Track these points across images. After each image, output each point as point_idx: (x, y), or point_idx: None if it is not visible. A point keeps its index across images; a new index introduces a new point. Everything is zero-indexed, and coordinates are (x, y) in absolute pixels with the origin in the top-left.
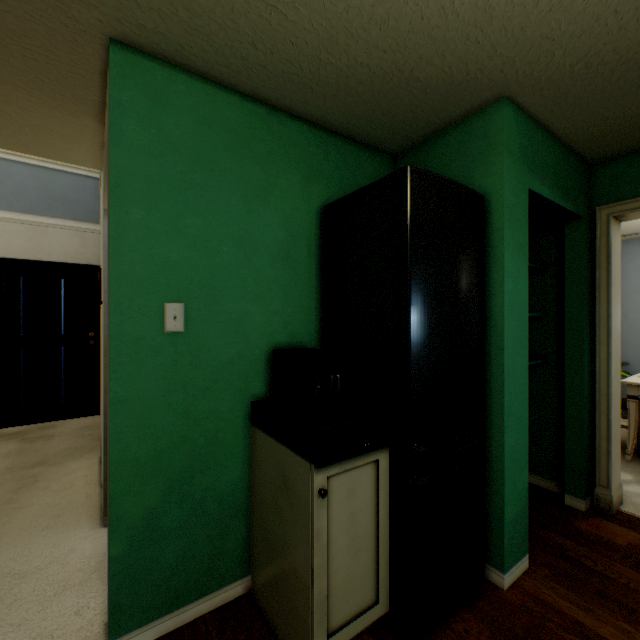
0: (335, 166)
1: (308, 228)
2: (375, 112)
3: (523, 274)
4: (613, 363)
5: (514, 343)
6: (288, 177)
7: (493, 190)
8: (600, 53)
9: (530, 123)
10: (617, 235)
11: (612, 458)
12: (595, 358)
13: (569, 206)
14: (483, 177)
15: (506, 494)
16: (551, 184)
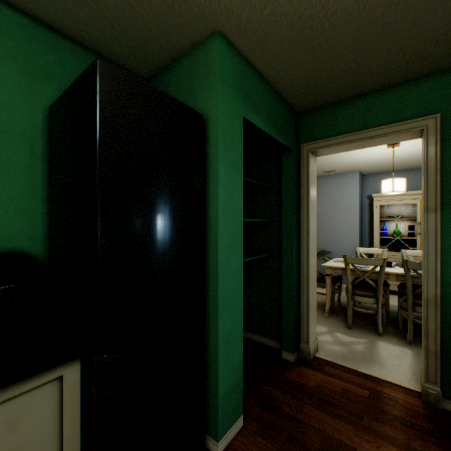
0: (72, 72)
1: (31, 127)
2: (103, 21)
3: (238, 186)
4: (311, 254)
5: (229, 243)
6: None
7: (211, 111)
8: (280, 1)
9: (245, 64)
10: (314, 165)
11: (310, 321)
12: (301, 251)
13: (281, 140)
14: (205, 100)
15: (220, 373)
16: (266, 119)
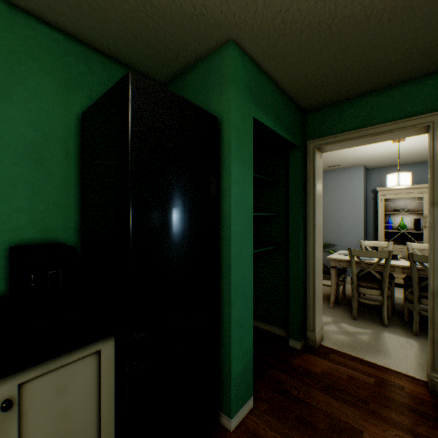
0: (99, 81)
1: (66, 132)
2: (128, 34)
3: (249, 182)
4: (317, 247)
5: (241, 235)
6: (39, 80)
7: (225, 114)
8: (290, 10)
9: (256, 68)
10: (320, 161)
11: (316, 311)
12: (307, 244)
13: (289, 137)
14: (219, 103)
15: (233, 355)
16: (274, 118)
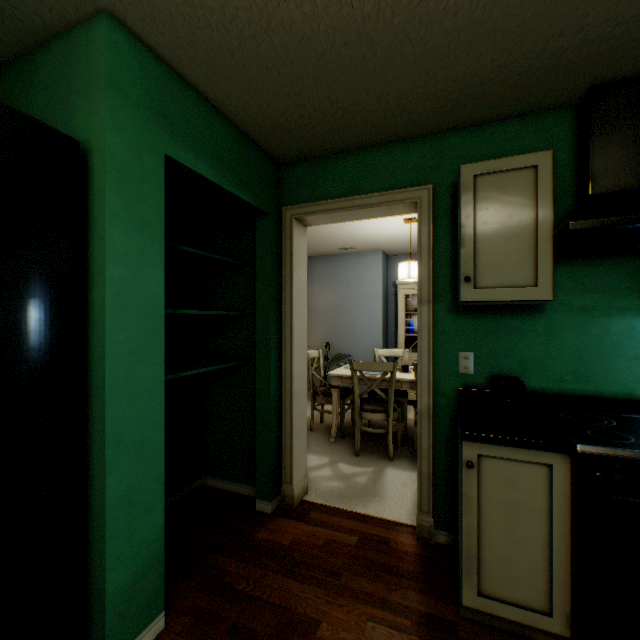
0: None
1: None
2: None
3: (155, 260)
4: (297, 361)
5: (133, 348)
6: None
7: (96, 137)
8: None
9: (171, 75)
10: (303, 238)
11: (296, 453)
12: (283, 357)
13: (248, 197)
14: (87, 117)
15: (112, 556)
16: (215, 164)
